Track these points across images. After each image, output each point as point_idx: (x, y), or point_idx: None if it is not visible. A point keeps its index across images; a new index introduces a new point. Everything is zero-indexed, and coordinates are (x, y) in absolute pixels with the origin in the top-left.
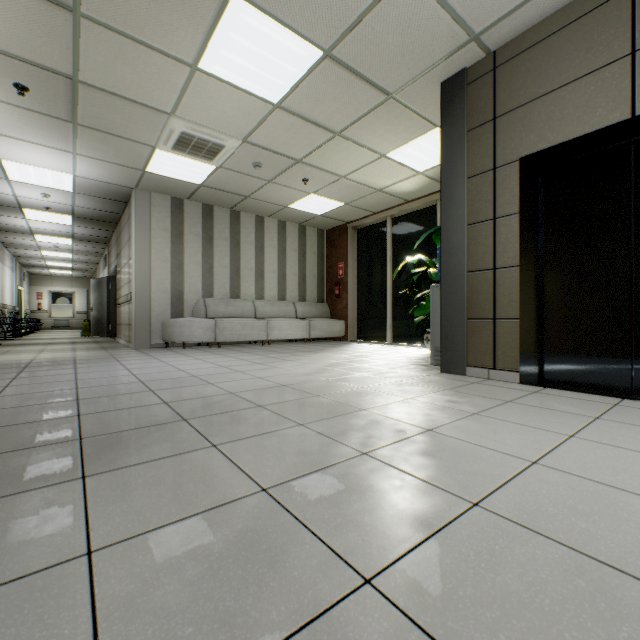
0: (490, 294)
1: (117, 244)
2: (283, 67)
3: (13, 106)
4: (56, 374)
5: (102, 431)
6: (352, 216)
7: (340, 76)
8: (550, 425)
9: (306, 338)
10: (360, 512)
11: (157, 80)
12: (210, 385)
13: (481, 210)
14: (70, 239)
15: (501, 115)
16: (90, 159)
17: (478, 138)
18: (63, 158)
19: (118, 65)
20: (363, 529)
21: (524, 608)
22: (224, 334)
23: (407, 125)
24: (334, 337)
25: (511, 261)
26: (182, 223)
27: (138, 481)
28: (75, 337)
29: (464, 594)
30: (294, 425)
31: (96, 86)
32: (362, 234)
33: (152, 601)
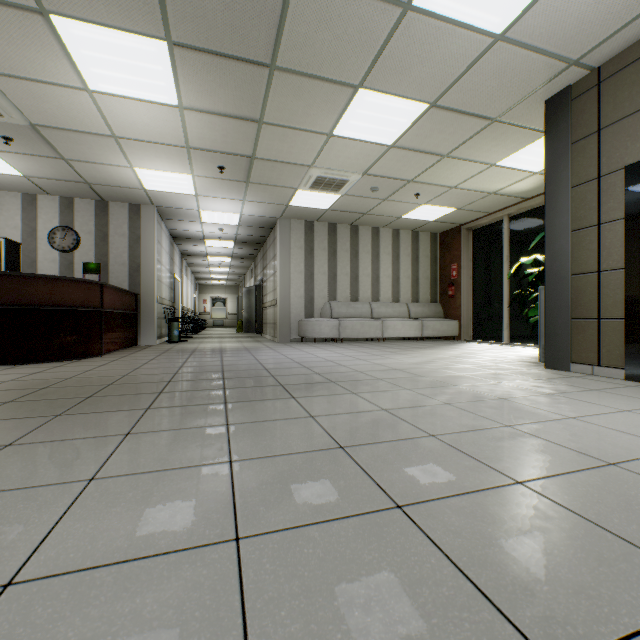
0: (594, 295)
1: (263, 260)
2: (396, 121)
3: (214, 179)
4: (242, 356)
5: (290, 383)
6: (465, 218)
7: (444, 116)
8: (614, 404)
9: (418, 337)
10: (435, 421)
11: (303, 147)
12: (342, 366)
13: (585, 217)
14: (229, 258)
15: (605, 127)
16: (253, 203)
17: (582, 150)
18: (236, 204)
19: (280, 144)
20: (435, 425)
21: (504, 449)
22: (346, 332)
23: (514, 138)
24: (447, 336)
25: (616, 264)
26: (312, 241)
27: (320, 401)
28: (232, 333)
29: (477, 443)
30: (402, 389)
31: (264, 158)
32: (477, 235)
33: (342, 428)
